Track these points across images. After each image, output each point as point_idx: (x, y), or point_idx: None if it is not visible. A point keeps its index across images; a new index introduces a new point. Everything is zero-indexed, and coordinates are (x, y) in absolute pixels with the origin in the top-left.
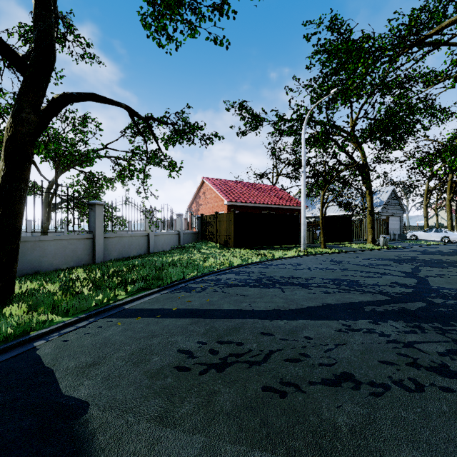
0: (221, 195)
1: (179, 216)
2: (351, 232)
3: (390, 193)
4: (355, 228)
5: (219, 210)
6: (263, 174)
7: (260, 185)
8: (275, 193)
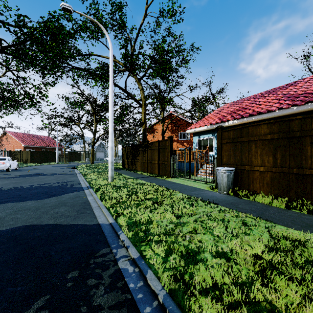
0: (20, 141)
1: (1, 151)
2: (80, 158)
3: (100, 143)
4: (82, 156)
5: (18, 148)
6: (42, 127)
7: (41, 136)
8: (49, 141)
